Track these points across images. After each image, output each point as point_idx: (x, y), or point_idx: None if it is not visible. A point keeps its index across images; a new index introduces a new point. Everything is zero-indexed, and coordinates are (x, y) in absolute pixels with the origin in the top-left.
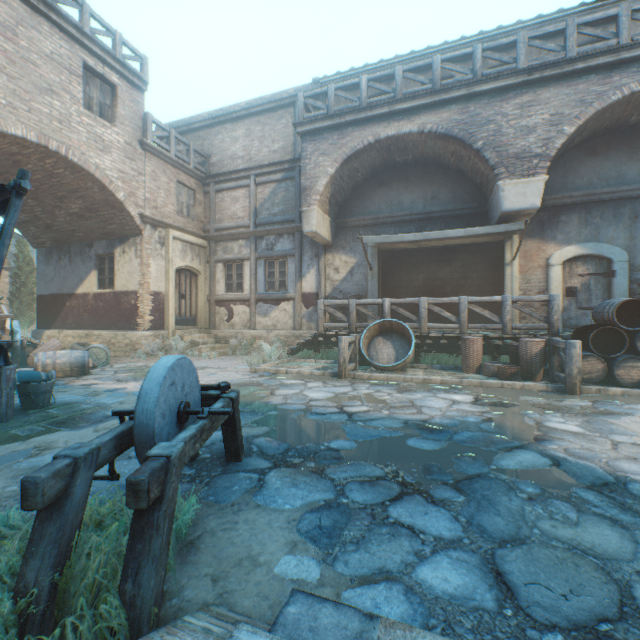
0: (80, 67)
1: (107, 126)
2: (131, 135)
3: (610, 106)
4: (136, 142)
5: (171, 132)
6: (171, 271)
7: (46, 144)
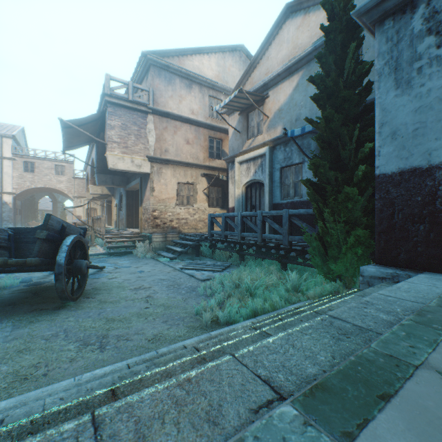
0: (55, 166)
1: (62, 177)
2: (70, 176)
3: (94, 165)
4: (72, 177)
5: (83, 171)
6: (83, 209)
7: (46, 186)
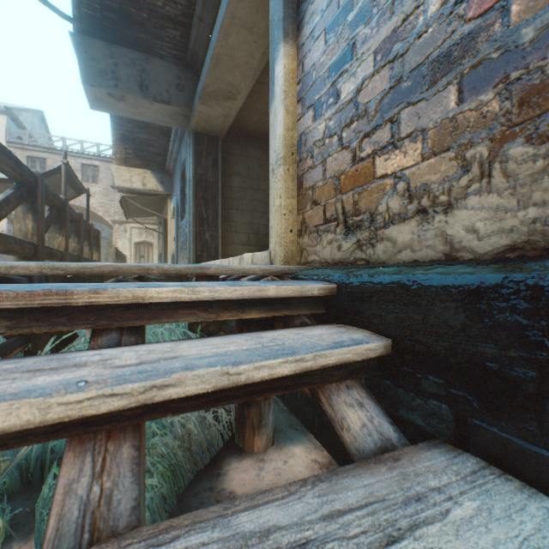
0: (80, 167)
1: (94, 186)
2: (107, 185)
3: None
4: (110, 187)
5: None
6: (129, 244)
7: None
